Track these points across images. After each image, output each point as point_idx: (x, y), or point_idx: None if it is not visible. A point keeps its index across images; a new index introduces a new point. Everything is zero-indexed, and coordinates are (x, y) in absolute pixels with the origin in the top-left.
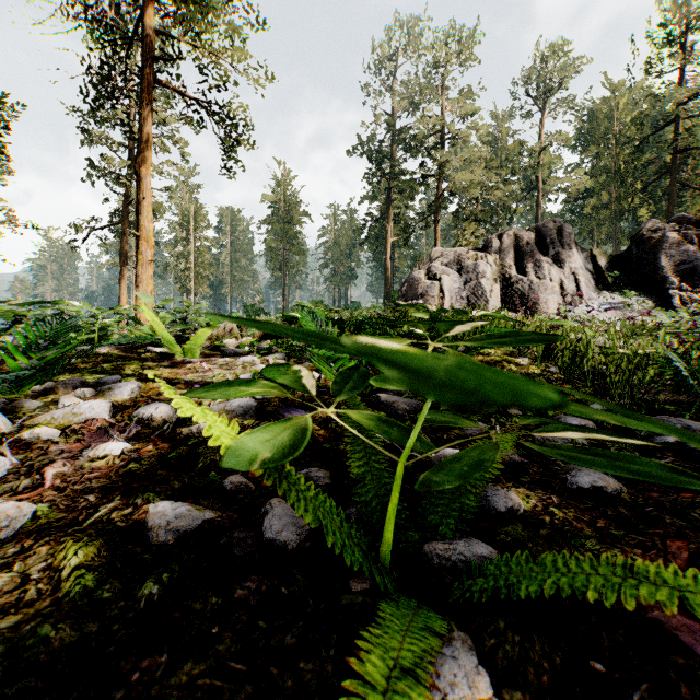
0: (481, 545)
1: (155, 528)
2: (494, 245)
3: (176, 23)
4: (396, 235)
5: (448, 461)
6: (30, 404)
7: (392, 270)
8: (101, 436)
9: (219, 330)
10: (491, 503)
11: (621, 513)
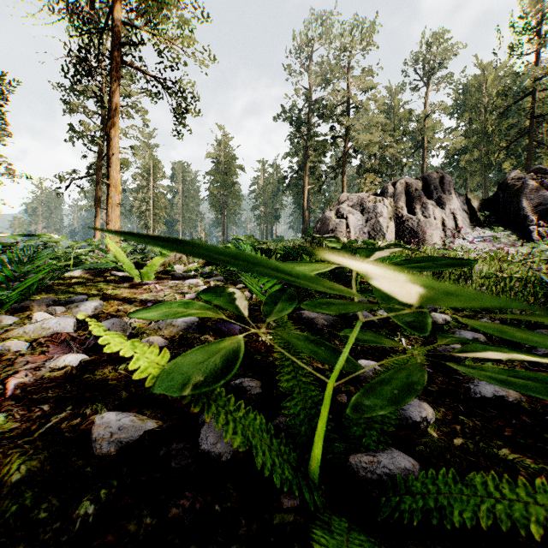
0: (403, 457)
1: (99, 440)
2: (390, 191)
3: (138, 16)
4: (311, 184)
5: (378, 382)
6: (8, 319)
7: (308, 211)
8: (63, 349)
9: (170, 258)
10: (407, 413)
11: (524, 421)
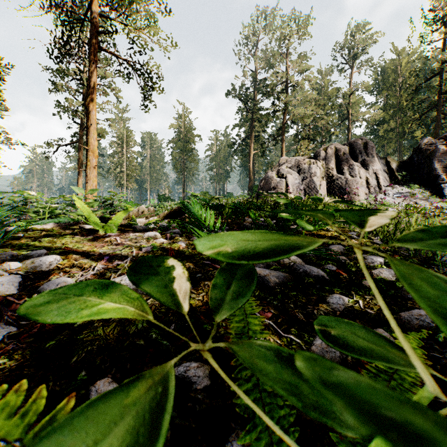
0: None
1: None
2: (322, 155)
3: (112, 9)
4: (256, 149)
5: None
6: None
7: (253, 172)
8: None
9: (134, 212)
10: None
11: None
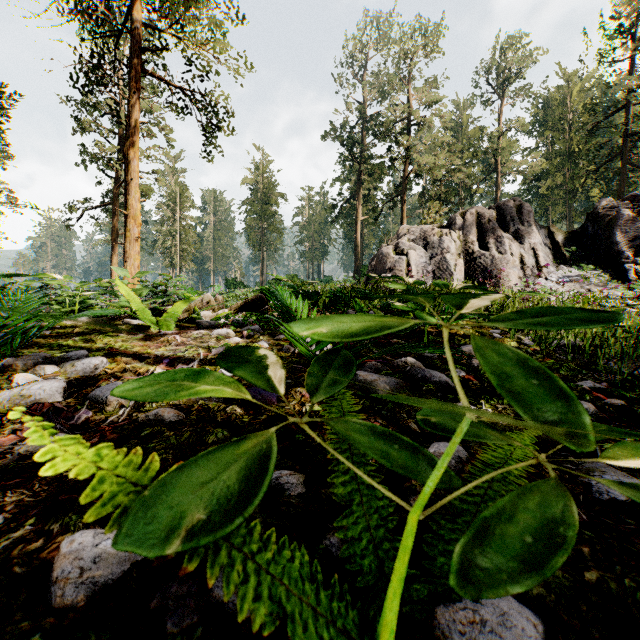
0: (518, 610)
1: (61, 582)
2: (458, 222)
3: (161, 16)
4: (365, 214)
5: (493, 516)
6: None
7: (361, 247)
8: None
9: (196, 303)
10: None
11: None
